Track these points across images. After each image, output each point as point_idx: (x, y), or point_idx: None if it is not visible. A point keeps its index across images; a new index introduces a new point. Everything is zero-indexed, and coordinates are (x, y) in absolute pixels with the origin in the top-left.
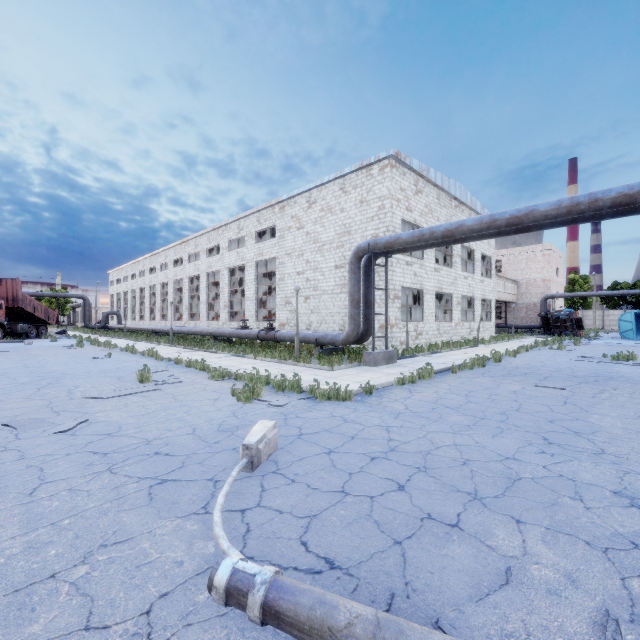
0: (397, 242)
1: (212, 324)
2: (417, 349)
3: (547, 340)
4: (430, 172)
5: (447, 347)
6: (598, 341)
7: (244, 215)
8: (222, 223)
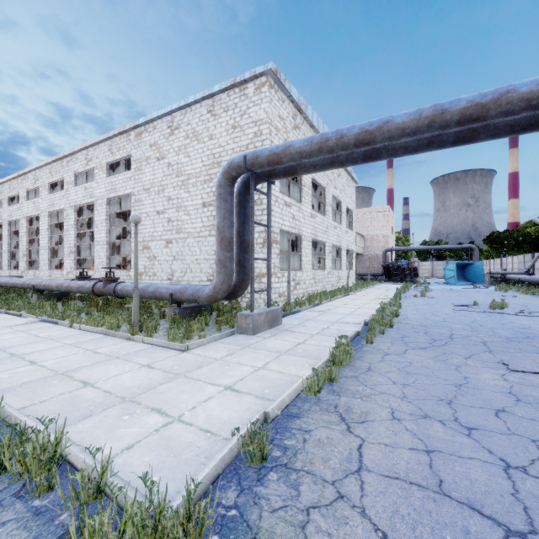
0: (287, 153)
1: (55, 273)
2: (298, 301)
3: (404, 287)
4: (308, 109)
5: (325, 297)
6: (434, 287)
7: (92, 142)
8: (66, 152)
